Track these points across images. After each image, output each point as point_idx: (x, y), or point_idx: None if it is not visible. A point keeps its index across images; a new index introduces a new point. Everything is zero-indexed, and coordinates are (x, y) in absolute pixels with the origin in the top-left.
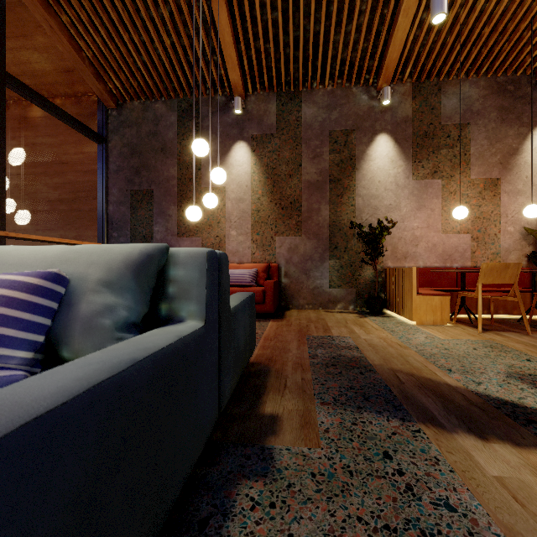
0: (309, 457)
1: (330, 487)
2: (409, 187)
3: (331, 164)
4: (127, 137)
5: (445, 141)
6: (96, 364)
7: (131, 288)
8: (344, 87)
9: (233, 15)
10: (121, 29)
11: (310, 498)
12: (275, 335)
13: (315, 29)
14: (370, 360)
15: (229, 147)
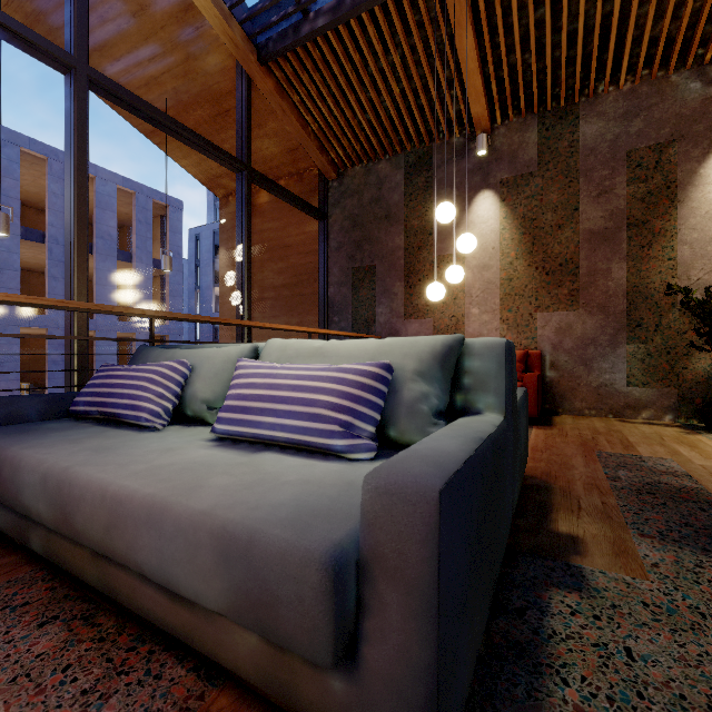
0: (634, 586)
1: (672, 621)
2: None
3: (629, 200)
4: (348, 208)
5: None
6: (460, 437)
7: (438, 378)
8: (654, 79)
9: (479, 33)
10: (348, 93)
11: (645, 624)
12: (546, 446)
13: (604, 11)
14: None
15: (469, 200)
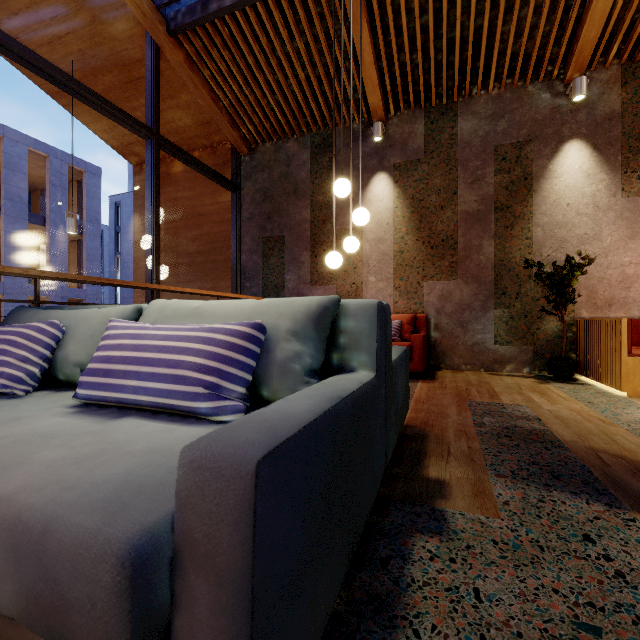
0: (487, 525)
1: (516, 557)
2: (615, 208)
3: (496, 187)
4: (260, 182)
5: None
6: (317, 397)
7: (312, 337)
8: (515, 88)
9: (374, 31)
10: (256, 73)
11: (493, 562)
12: (428, 397)
13: (476, 24)
14: (558, 435)
15: (367, 180)
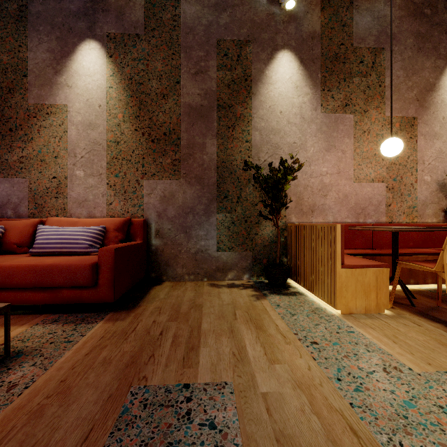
0: None
1: None
2: (316, 121)
3: (219, 83)
4: None
5: (357, 67)
6: None
7: None
8: None
9: None
10: None
11: None
12: (50, 395)
13: None
14: None
15: (73, 46)
